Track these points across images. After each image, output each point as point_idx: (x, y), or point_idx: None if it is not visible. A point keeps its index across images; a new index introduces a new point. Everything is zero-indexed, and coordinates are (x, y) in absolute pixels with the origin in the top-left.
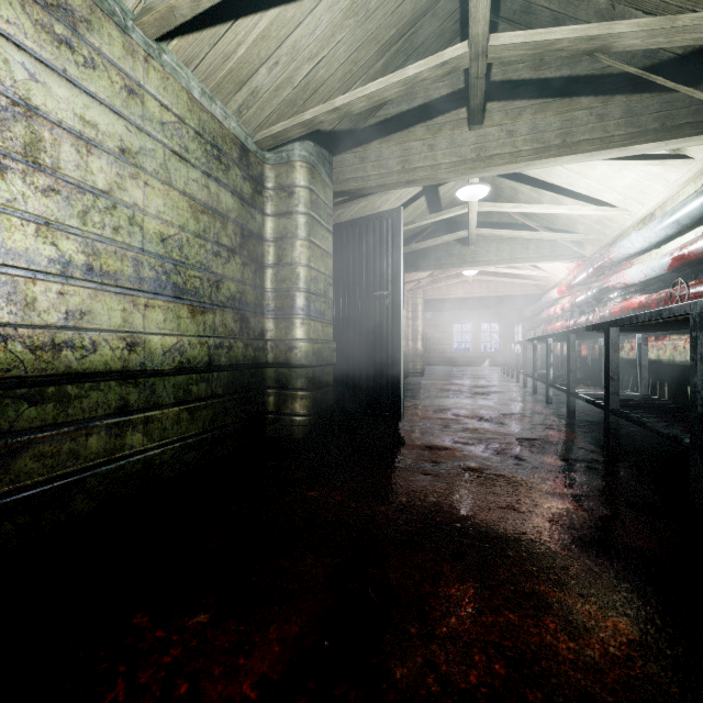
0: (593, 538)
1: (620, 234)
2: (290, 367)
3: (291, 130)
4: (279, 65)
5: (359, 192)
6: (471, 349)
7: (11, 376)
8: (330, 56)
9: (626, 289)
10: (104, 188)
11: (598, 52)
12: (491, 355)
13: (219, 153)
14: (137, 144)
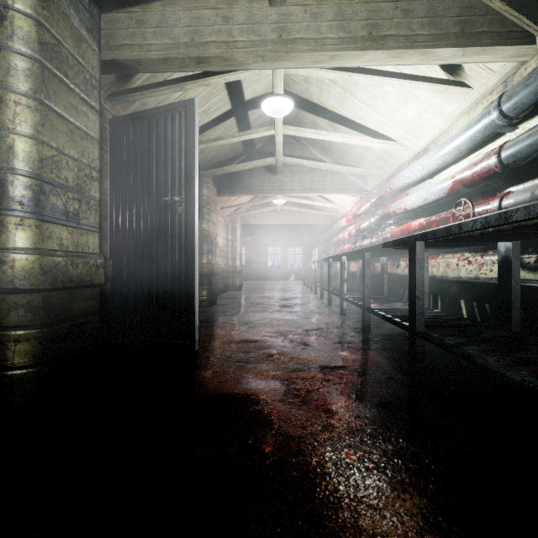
0: None
1: (396, 169)
2: None
3: None
4: None
5: (139, 68)
6: (281, 267)
7: None
8: None
9: (402, 216)
10: None
11: None
12: (296, 271)
13: None
14: None
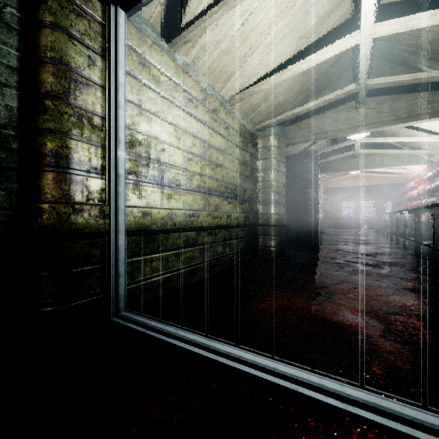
0: (411, 288)
1: None
2: (269, 226)
3: (271, 123)
4: (270, 100)
5: (298, 143)
6: (354, 218)
7: (209, 226)
8: (290, 92)
9: None
10: (222, 164)
11: (423, 82)
12: (368, 221)
13: (245, 139)
14: (227, 146)
